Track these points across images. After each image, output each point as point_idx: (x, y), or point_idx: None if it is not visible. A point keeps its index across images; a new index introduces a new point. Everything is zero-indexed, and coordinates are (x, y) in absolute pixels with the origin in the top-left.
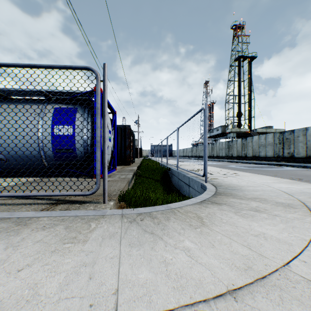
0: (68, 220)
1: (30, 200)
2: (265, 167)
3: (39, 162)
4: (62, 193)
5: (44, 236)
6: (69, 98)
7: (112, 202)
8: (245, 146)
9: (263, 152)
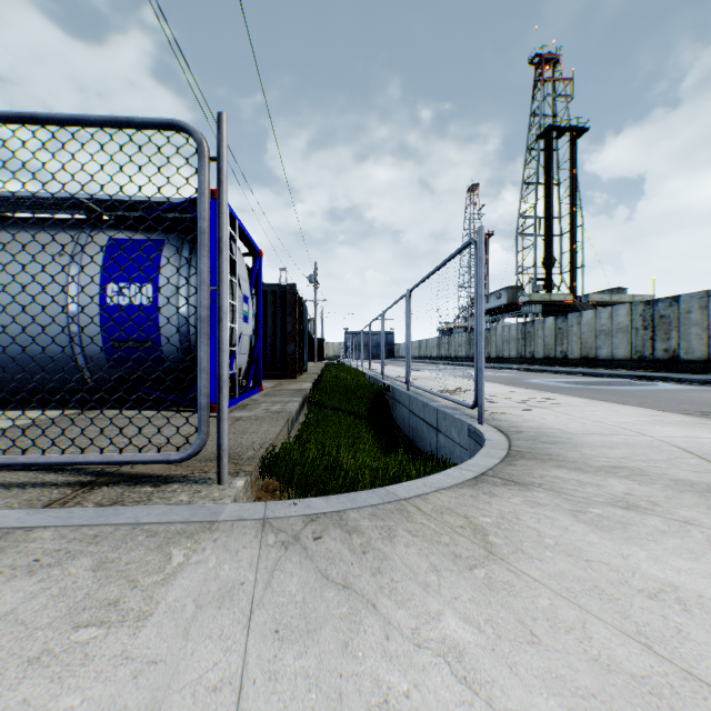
0: (110, 538)
1: (26, 475)
2: (613, 383)
3: (45, 373)
4: (107, 457)
5: (24, 599)
6: (144, 217)
7: (240, 480)
8: (563, 335)
9: (606, 349)
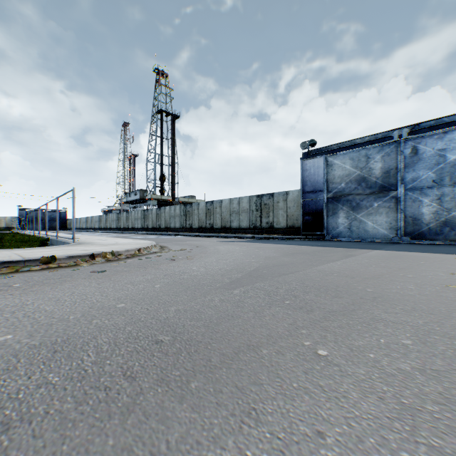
0: None
1: None
2: (162, 237)
3: None
4: None
5: None
6: None
7: None
8: (159, 217)
9: (173, 224)
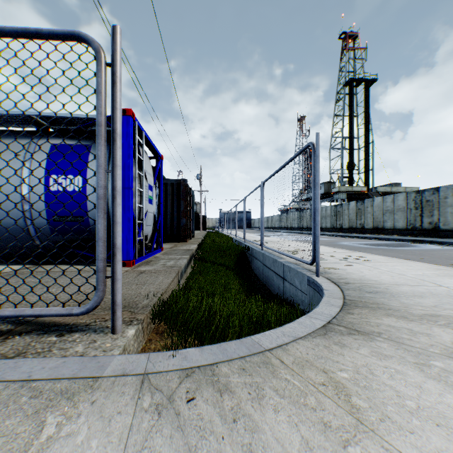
0: None
1: None
2: (397, 245)
3: None
4: (19, 312)
5: None
6: (77, 129)
7: (132, 328)
8: (361, 213)
9: (390, 222)
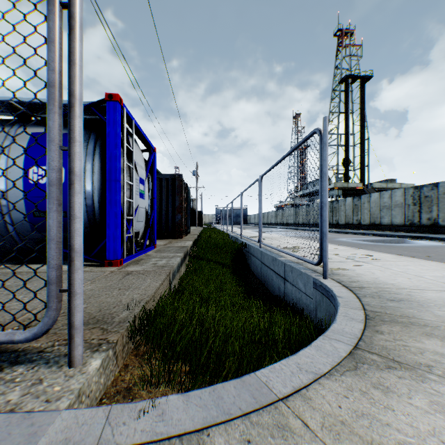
0: None
1: None
2: (397, 241)
3: None
4: None
5: None
6: None
7: (97, 357)
8: (358, 209)
9: (387, 218)
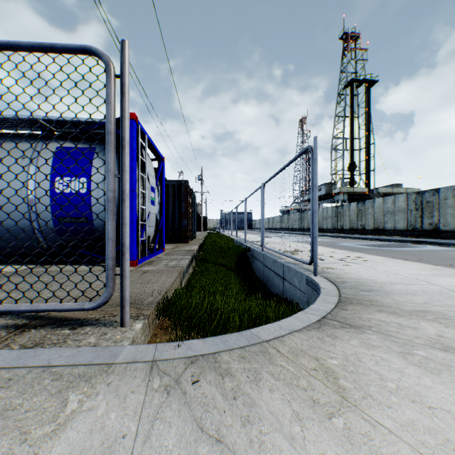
0: (21, 382)
1: None
2: (397, 246)
3: None
4: (35, 307)
5: None
6: (81, 132)
7: (139, 323)
8: (362, 214)
9: (391, 223)
